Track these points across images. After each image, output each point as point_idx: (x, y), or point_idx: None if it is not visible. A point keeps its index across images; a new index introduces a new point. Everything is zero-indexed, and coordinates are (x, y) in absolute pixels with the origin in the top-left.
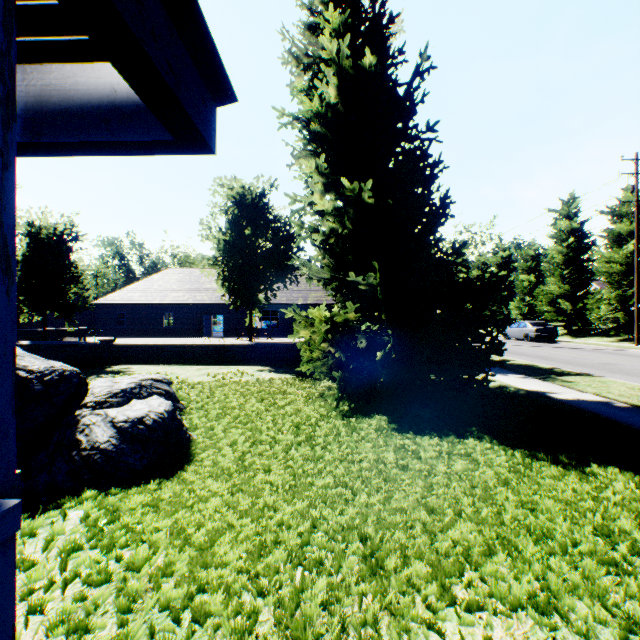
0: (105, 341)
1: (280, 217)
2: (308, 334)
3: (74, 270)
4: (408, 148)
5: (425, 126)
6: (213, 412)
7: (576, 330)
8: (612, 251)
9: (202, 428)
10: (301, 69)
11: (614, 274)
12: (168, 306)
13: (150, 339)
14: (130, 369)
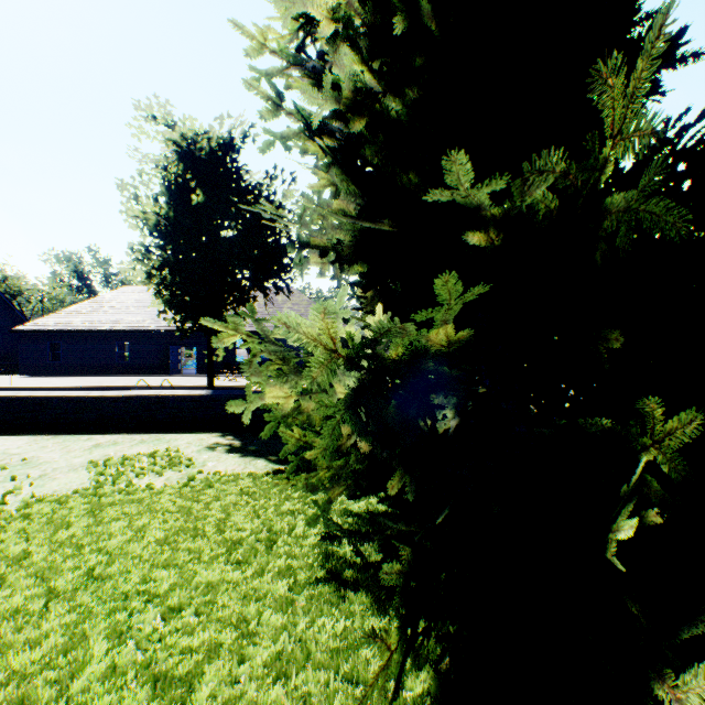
0: None
1: (259, 186)
2: (290, 397)
3: None
4: None
5: None
6: None
7: None
8: None
9: None
10: None
11: None
12: (121, 334)
13: (90, 379)
14: None
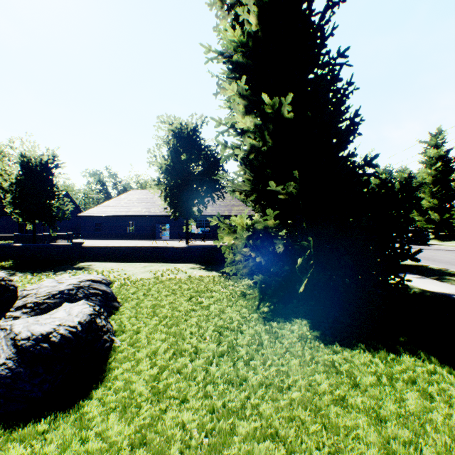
0: (76, 243)
1: (209, 146)
2: (231, 240)
3: (56, 190)
4: (320, 74)
5: (336, 53)
6: (143, 312)
7: (442, 235)
8: None
9: (128, 331)
10: (225, 12)
11: None
12: (131, 217)
13: (117, 241)
14: (92, 266)
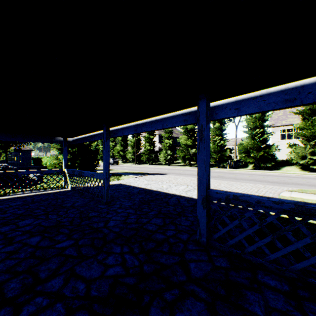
0: None
1: None
2: (56, 161)
3: None
4: None
5: None
6: None
7: (125, 161)
8: (132, 139)
9: None
10: None
11: (132, 145)
12: None
13: None
14: None
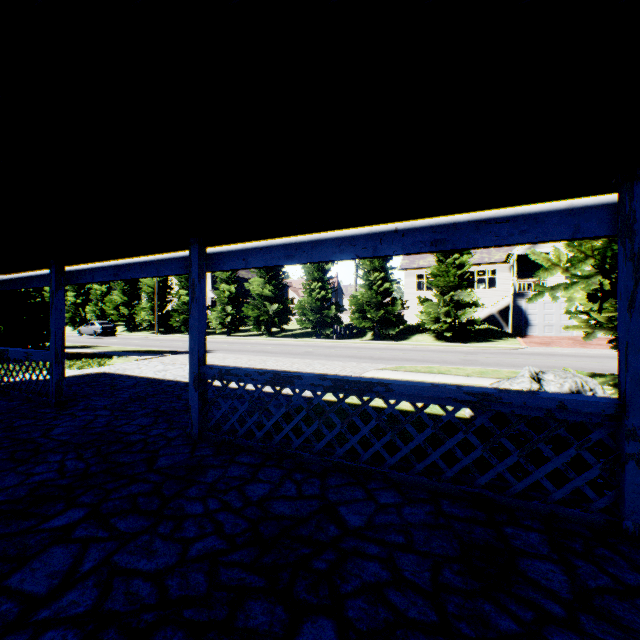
0: None
1: None
2: None
3: None
4: None
5: None
6: None
7: (134, 327)
8: (150, 279)
9: None
10: None
11: (151, 293)
12: None
13: None
14: None
